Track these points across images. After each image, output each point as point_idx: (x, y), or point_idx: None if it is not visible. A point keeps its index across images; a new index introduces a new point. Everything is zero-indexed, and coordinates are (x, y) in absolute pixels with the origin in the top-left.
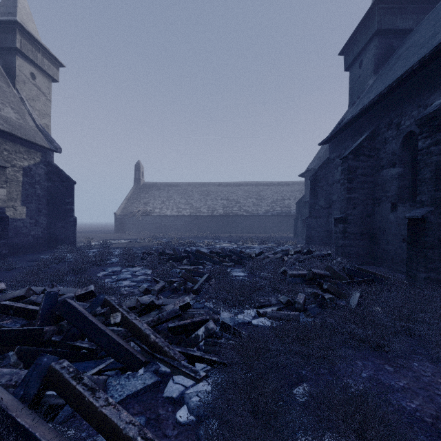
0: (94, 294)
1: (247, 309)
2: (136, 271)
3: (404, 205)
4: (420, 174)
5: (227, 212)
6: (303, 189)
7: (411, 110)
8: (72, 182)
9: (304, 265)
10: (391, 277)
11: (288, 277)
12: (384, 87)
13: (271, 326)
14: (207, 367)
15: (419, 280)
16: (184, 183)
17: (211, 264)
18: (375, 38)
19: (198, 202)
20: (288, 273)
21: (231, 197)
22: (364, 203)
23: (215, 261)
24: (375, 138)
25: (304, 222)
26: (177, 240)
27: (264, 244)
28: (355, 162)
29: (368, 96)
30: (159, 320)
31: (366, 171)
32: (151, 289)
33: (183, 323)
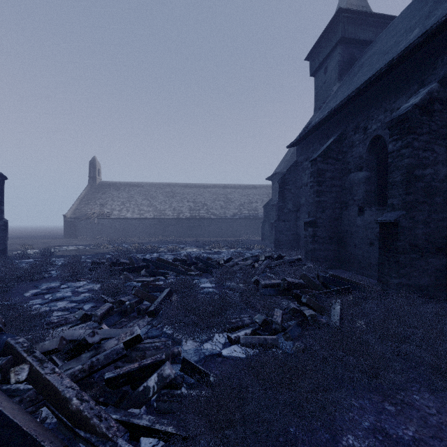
0: (1, 330)
1: (215, 334)
2: (79, 286)
3: (371, 209)
4: (391, 177)
5: (194, 215)
6: (270, 192)
7: (377, 114)
8: (1, 177)
9: (275, 272)
10: (366, 284)
11: (261, 287)
12: (351, 91)
13: (245, 357)
14: (157, 444)
15: (391, 286)
16: (147, 183)
17: (175, 273)
18: (339, 46)
19: (162, 204)
20: (261, 283)
21: (198, 199)
22: (333, 207)
23: (179, 270)
24: (343, 142)
25: (272, 226)
26: (137, 246)
27: (232, 248)
28: (324, 164)
29: (335, 100)
30: (92, 368)
31: (334, 175)
32: (91, 315)
33: (127, 370)
